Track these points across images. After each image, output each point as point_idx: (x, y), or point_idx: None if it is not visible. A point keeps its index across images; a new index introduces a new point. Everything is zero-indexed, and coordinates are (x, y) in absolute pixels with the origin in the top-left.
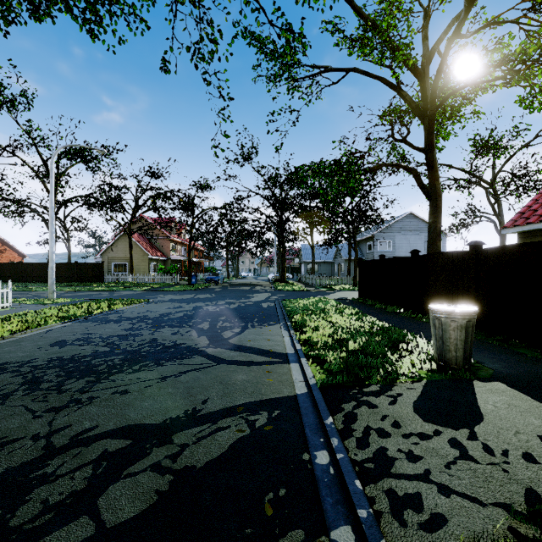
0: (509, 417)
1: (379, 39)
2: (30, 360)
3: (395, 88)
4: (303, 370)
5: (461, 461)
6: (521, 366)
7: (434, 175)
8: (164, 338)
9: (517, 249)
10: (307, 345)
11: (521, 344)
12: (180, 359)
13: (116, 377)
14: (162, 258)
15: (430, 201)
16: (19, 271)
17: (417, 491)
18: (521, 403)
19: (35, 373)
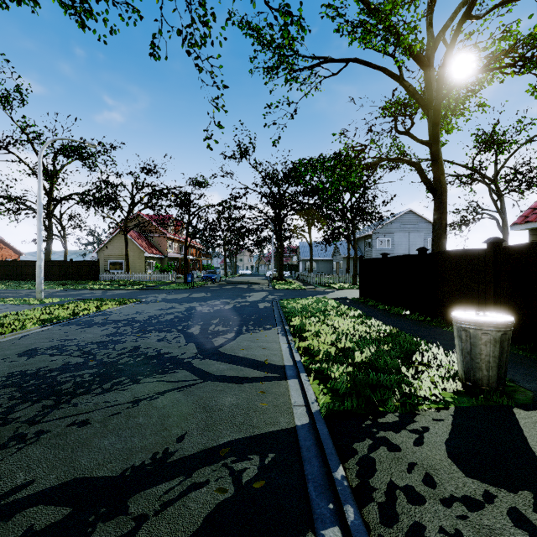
0: None
1: (382, 25)
2: None
3: (398, 79)
4: (303, 389)
5: None
6: None
7: (438, 169)
8: (148, 345)
9: None
10: (307, 355)
11: None
12: (161, 374)
13: (80, 400)
14: (158, 256)
15: (435, 196)
16: (13, 269)
17: None
18: None
19: None
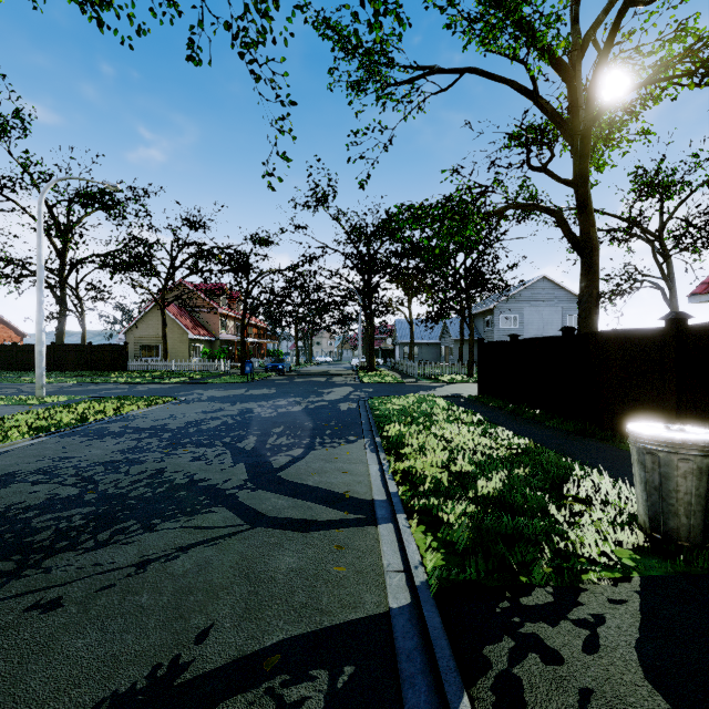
0: None
1: (510, 19)
2: None
3: (531, 95)
4: (402, 542)
5: None
6: None
7: (587, 219)
8: (177, 468)
9: None
10: (408, 484)
11: None
12: (189, 515)
13: (56, 561)
14: (207, 338)
15: (582, 256)
16: (12, 356)
17: None
18: None
19: None
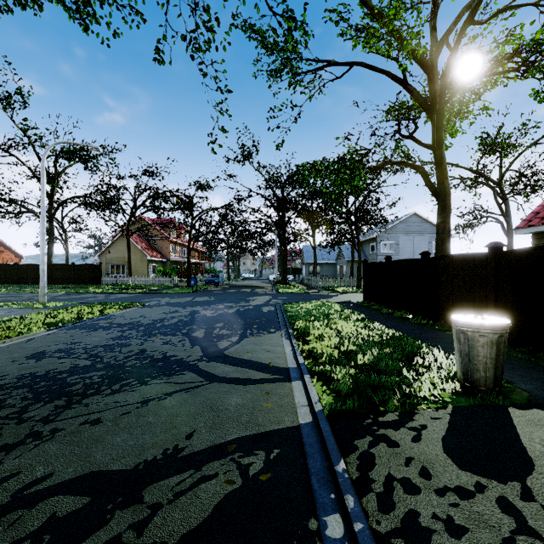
0: None
1: (386, 29)
2: None
3: (402, 82)
4: (307, 390)
5: (521, 537)
6: None
7: (442, 173)
8: (154, 349)
9: None
10: (311, 358)
11: None
12: (168, 376)
13: (90, 400)
14: (161, 260)
15: (438, 200)
16: (14, 273)
17: None
18: None
19: None
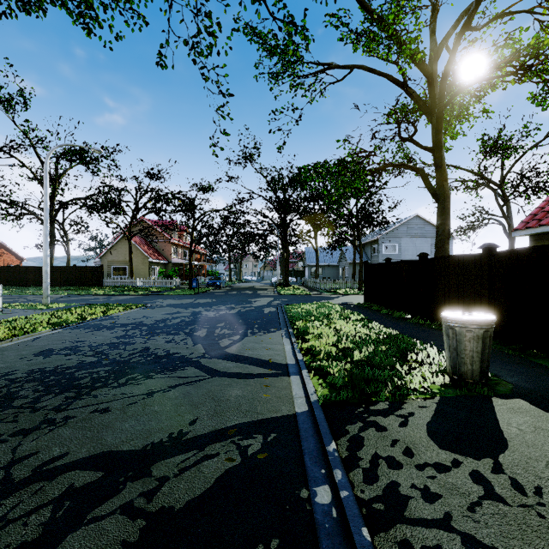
0: (537, 443)
1: (385, 33)
2: (8, 372)
3: (402, 85)
4: (304, 384)
5: (487, 501)
6: (542, 380)
7: (442, 175)
8: (157, 347)
9: (535, 252)
10: (309, 355)
11: (539, 354)
12: (172, 371)
13: (99, 392)
14: (162, 262)
15: (438, 202)
16: (16, 275)
17: (436, 543)
18: (548, 425)
19: (11, 387)
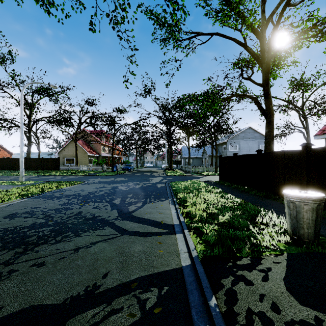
0: None
1: (234, 11)
2: None
3: (243, 45)
4: (186, 241)
5: None
6: None
7: (268, 101)
8: (87, 211)
9: None
10: (188, 218)
11: None
12: (94, 230)
13: (40, 248)
14: (96, 155)
15: (266, 118)
16: (7, 163)
17: None
18: None
19: None
